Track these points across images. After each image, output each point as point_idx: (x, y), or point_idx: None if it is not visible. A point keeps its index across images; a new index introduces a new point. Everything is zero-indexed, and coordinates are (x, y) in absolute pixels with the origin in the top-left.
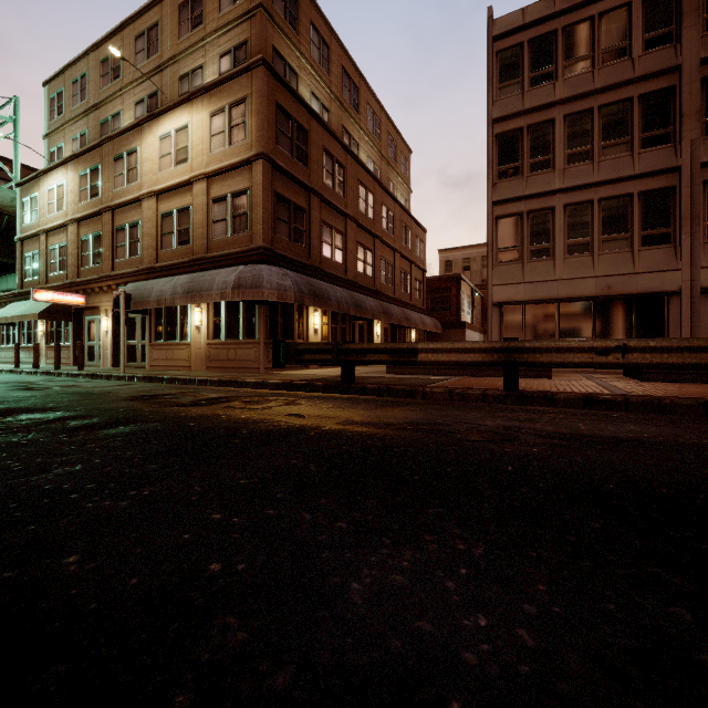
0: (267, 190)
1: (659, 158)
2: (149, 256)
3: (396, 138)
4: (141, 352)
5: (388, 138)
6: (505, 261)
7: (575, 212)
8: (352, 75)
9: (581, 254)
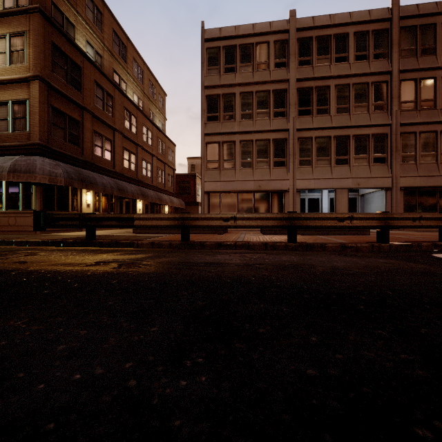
0: (43, 103)
1: (281, 123)
2: None
3: (155, 84)
4: None
5: (150, 83)
6: (211, 168)
7: (245, 145)
8: (121, 37)
9: (248, 168)
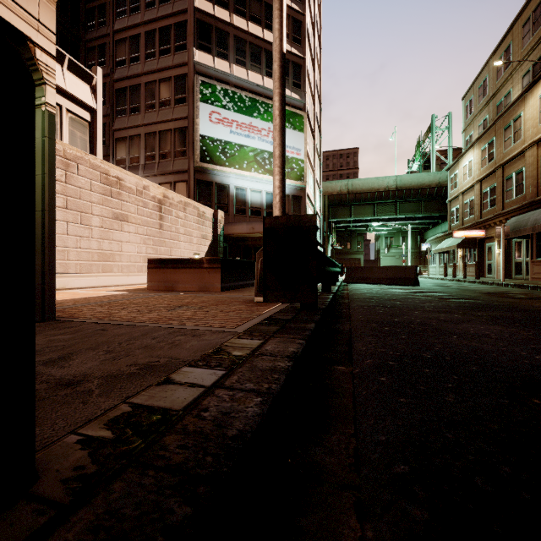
0: None
1: None
2: (530, 192)
3: None
4: (524, 267)
5: None
6: None
7: None
8: None
9: None
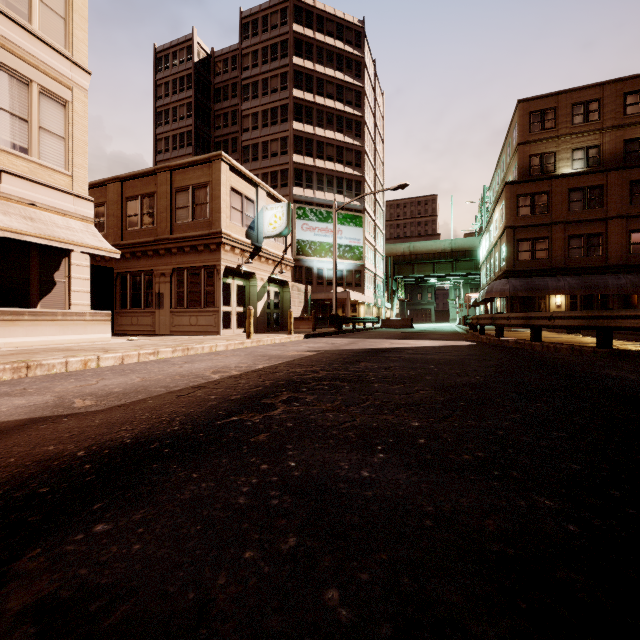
0: (509, 242)
1: None
2: (493, 274)
3: None
4: None
5: None
6: None
7: None
8: None
9: None
